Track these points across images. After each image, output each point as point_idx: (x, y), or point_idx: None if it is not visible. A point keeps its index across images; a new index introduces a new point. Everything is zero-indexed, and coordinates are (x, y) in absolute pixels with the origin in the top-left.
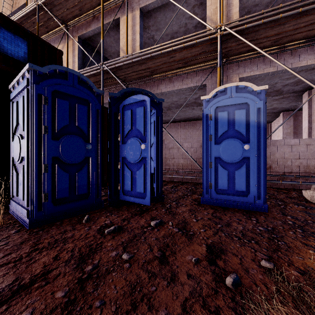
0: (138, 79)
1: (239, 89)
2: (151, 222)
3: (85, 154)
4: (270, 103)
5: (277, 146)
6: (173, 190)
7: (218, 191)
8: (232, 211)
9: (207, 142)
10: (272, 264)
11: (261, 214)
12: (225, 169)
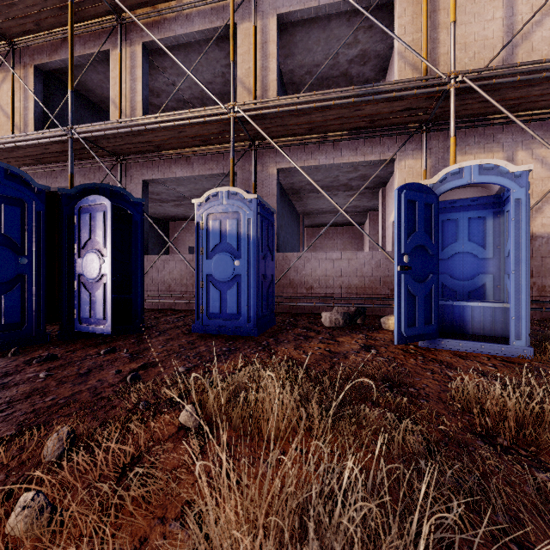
0: (140, 154)
1: (232, 195)
2: (102, 351)
3: (18, 270)
4: (346, 200)
5: (319, 261)
6: (176, 320)
7: (211, 316)
8: (218, 338)
9: (200, 257)
10: (187, 368)
11: (247, 338)
12: (218, 288)
